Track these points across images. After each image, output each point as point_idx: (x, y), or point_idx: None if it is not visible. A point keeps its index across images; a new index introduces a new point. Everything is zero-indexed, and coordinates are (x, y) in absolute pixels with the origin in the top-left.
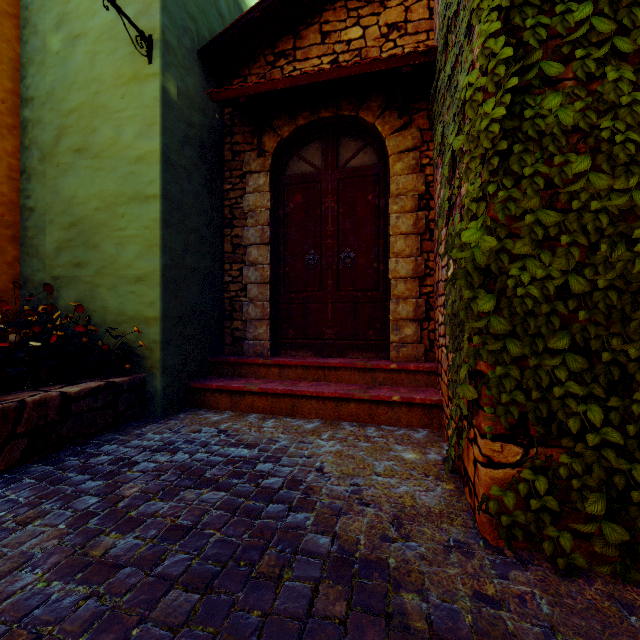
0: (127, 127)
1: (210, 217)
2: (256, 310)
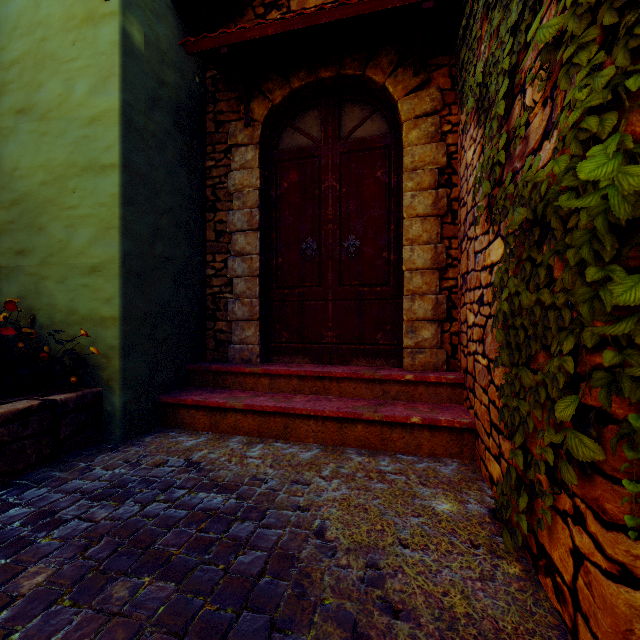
0: (79, 80)
1: (188, 198)
2: (243, 308)
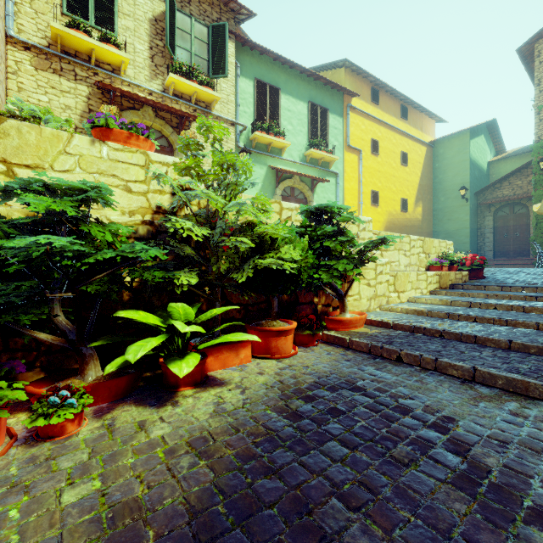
0: (461, 215)
1: (475, 228)
2: (488, 248)
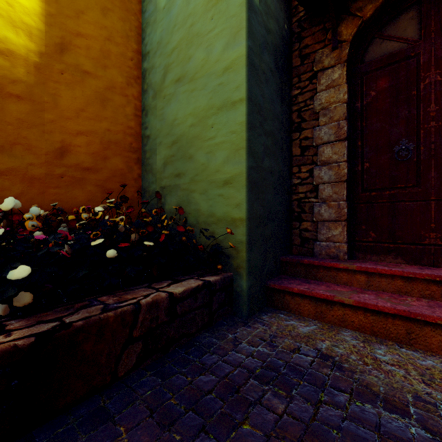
0: (216, 44)
1: (281, 122)
2: (329, 211)
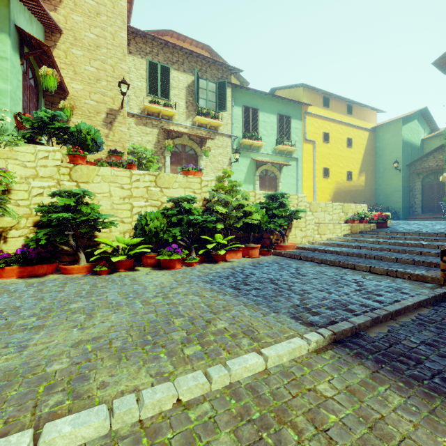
0: (395, 181)
1: (407, 191)
2: (417, 206)
